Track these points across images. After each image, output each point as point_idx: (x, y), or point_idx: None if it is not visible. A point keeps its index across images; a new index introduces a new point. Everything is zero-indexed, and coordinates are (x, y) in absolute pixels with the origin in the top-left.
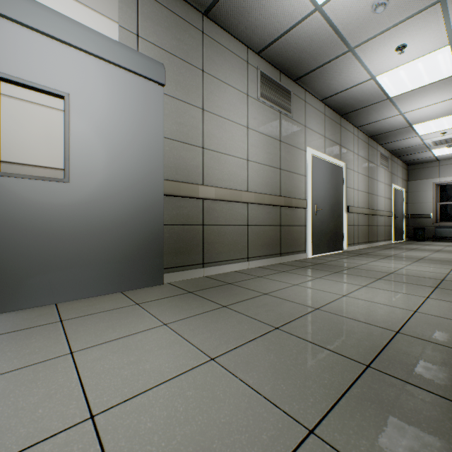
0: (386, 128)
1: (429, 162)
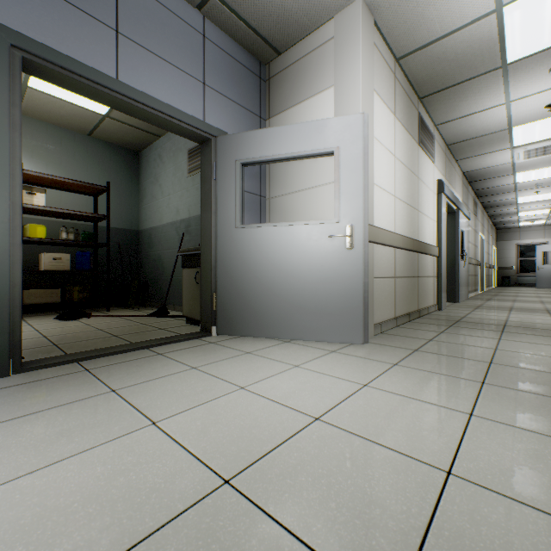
0: (503, 213)
1: (512, 228)
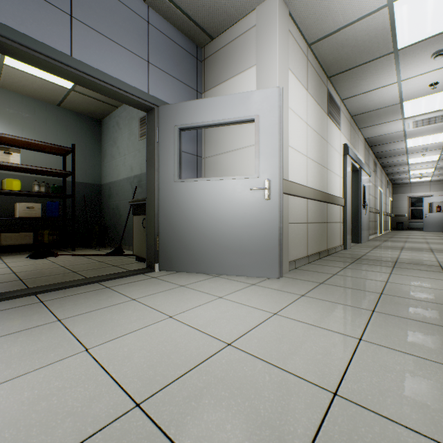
0: (397, 171)
1: (405, 183)
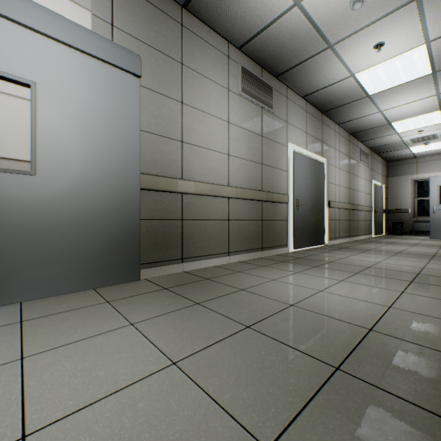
0: (366, 125)
1: (407, 159)
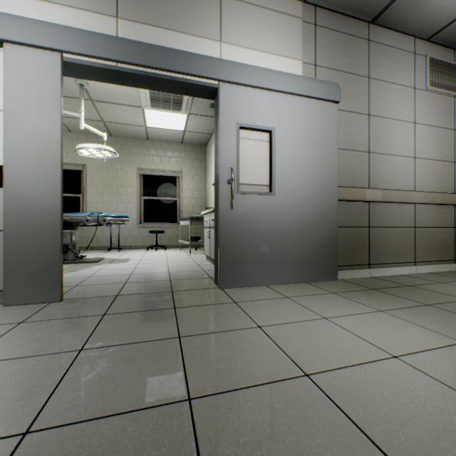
0: None
1: None
